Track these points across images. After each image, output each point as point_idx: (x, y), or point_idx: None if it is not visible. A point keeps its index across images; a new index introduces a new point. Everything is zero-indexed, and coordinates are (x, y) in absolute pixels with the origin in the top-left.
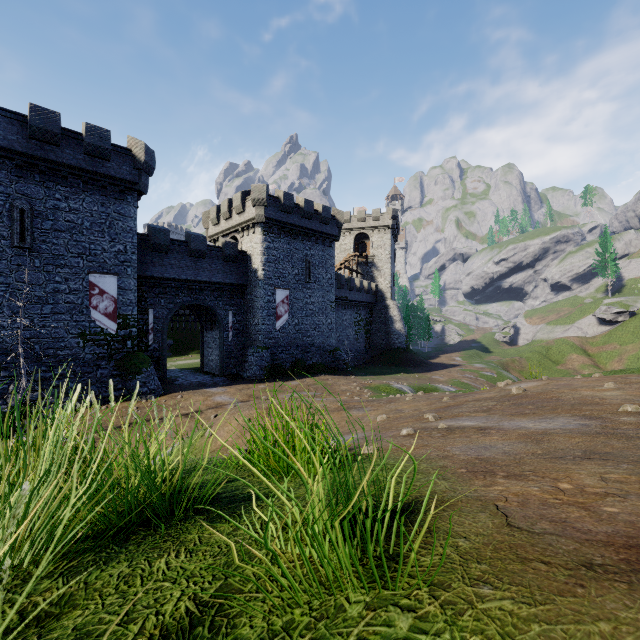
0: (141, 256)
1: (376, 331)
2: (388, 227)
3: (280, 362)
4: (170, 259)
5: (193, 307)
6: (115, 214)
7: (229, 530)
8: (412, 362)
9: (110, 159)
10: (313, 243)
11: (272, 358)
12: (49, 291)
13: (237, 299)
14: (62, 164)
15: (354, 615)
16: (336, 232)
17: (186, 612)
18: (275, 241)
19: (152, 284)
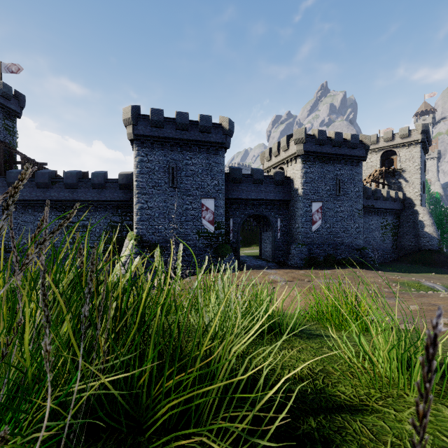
0: (226, 186)
1: (403, 234)
2: (417, 141)
3: (315, 255)
4: (242, 186)
5: (255, 216)
6: (213, 163)
7: (316, 347)
8: (446, 264)
9: (211, 132)
10: (342, 165)
11: (309, 252)
12: (183, 209)
13: (283, 210)
14: (189, 140)
15: (411, 401)
16: (363, 153)
17: (307, 373)
18: (311, 167)
19: (232, 203)
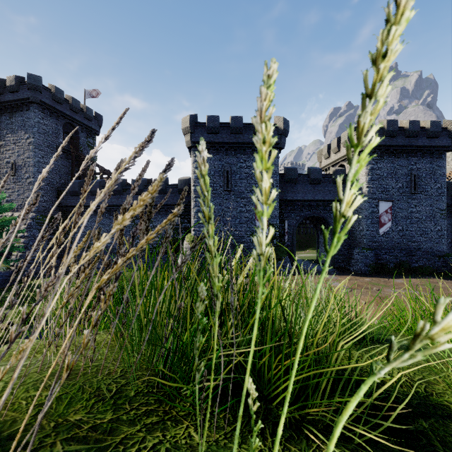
0: (280, 187)
1: None
2: None
3: (383, 262)
4: (297, 187)
5: (311, 218)
6: None
7: None
8: None
9: None
10: (419, 158)
11: (375, 258)
12: (238, 212)
13: None
14: (243, 143)
15: None
16: (447, 143)
17: (405, 381)
18: (378, 162)
19: (286, 204)
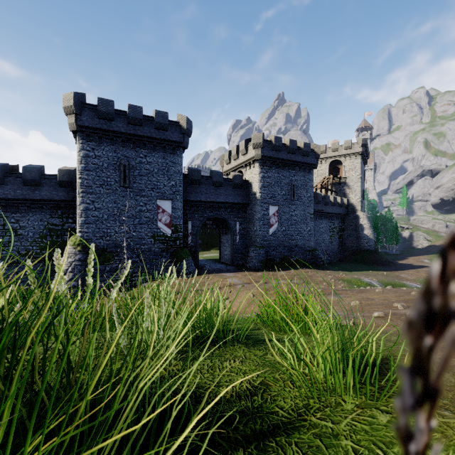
0: (184, 188)
1: (348, 236)
2: (358, 153)
3: (272, 257)
4: (201, 188)
5: (214, 219)
6: (170, 163)
7: (260, 354)
8: (380, 262)
9: (168, 130)
10: (296, 171)
11: (266, 254)
12: (137, 211)
13: (242, 213)
14: (143, 136)
15: (348, 409)
16: (314, 161)
17: (246, 388)
18: (268, 172)
19: (190, 205)
